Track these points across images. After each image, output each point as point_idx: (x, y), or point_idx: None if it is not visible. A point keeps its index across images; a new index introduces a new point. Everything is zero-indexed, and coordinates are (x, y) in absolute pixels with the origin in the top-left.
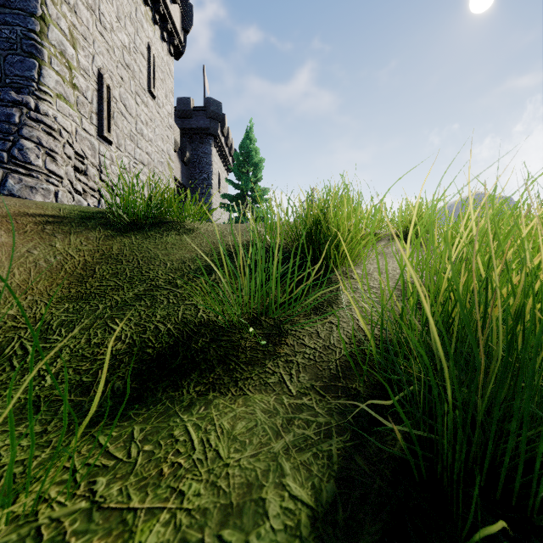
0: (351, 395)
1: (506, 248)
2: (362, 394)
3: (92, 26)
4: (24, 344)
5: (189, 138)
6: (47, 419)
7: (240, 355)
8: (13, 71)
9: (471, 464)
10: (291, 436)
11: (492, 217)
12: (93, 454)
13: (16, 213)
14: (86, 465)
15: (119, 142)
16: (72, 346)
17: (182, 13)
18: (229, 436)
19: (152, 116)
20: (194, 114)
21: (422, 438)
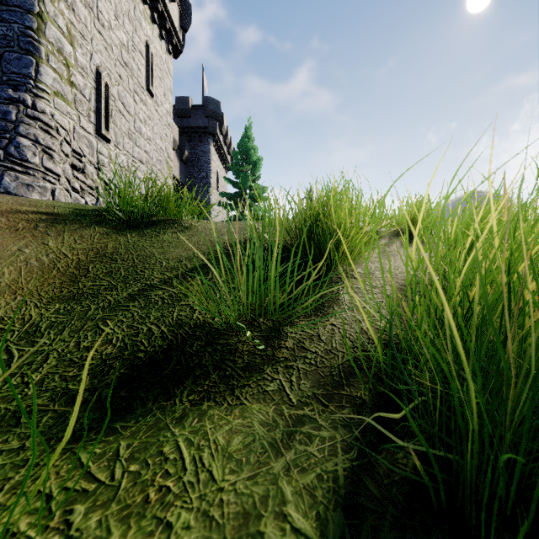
0: (356, 405)
1: (531, 246)
2: (368, 403)
3: (90, 24)
4: (9, 347)
5: (188, 137)
6: (26, 433)
7: (237, 359)
8: (11, 69)
9: (494, 489)
10: (292, 453)
11: (517, 212)
12: (73, 475)
13: (8, 210)
14: (64, 489)
15: (117, 140)
16: (60, 350)
17: (181, 12)
18: (224, 453)
19: (150, 114)
20: (193, 112)
21: (437, 456)
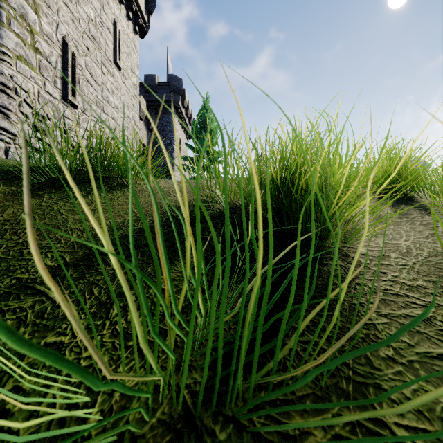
0: None
1: None
2: None
3: None
4: None
5: (154, 109)
6: None
7: None
8: None
9: None
10: None
11: None
12: None
13: None
14: None
15: (84, 106)
16: None
17: None
18: None
19: (118, 86)
20: (159, 88)
21: None
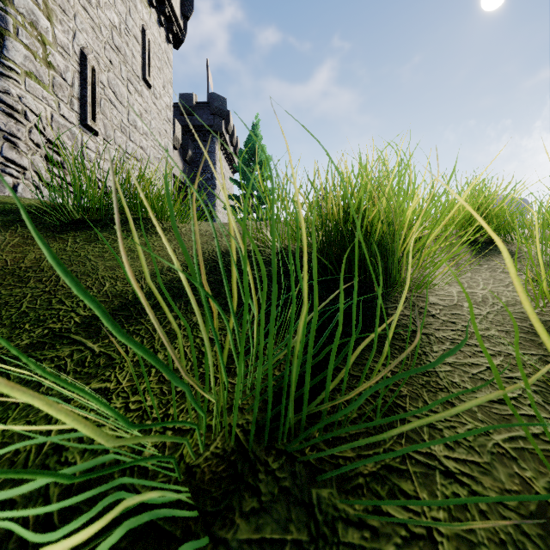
0: None
1: None
2: None
3: None
4: None
5: (192, 136)
6: None
7: None
8: None
9: None
10: None
11: None
12: None
13: None
14: None
15: (107, 133)
16: None
17: None
18: None
19: (147, 107)
20: (197, 110)
21: None
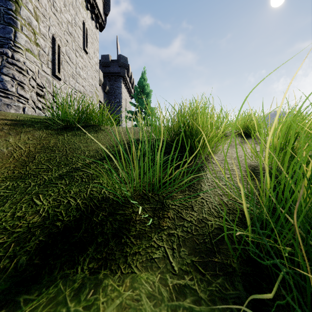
0: (228, 273)
1: None
2: (238, 271)
3: (49, 9)
4: None
5: (108, 78)
6: None
7: (131, 228)
8: None
9: None
10: None
11: None
12: None
13: None
14: None
15: (65, 79)
16: None
17: (104, 4)
18: None
19: (85, 64)
20: (111, 64)
21: None
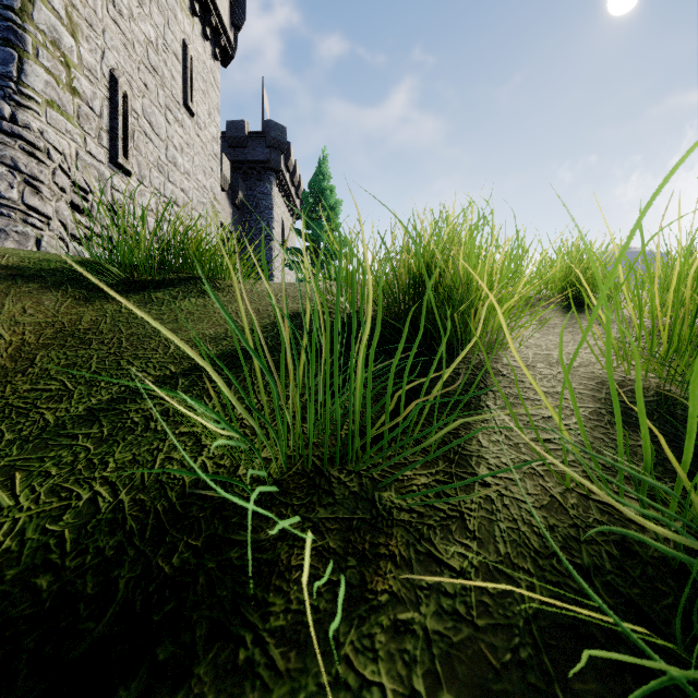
0: None
1: None
2: None
3: (102, 10)
4: None
5: (243, 174)
6: None
7: (272, 599)
8: None
9: None
10: None
11: None
12: None
13: None
14: None
15: (141, 172)
16: None
17: (232, 4)
18: None
19: (189, 140)
20: (250, 141)
21: None
